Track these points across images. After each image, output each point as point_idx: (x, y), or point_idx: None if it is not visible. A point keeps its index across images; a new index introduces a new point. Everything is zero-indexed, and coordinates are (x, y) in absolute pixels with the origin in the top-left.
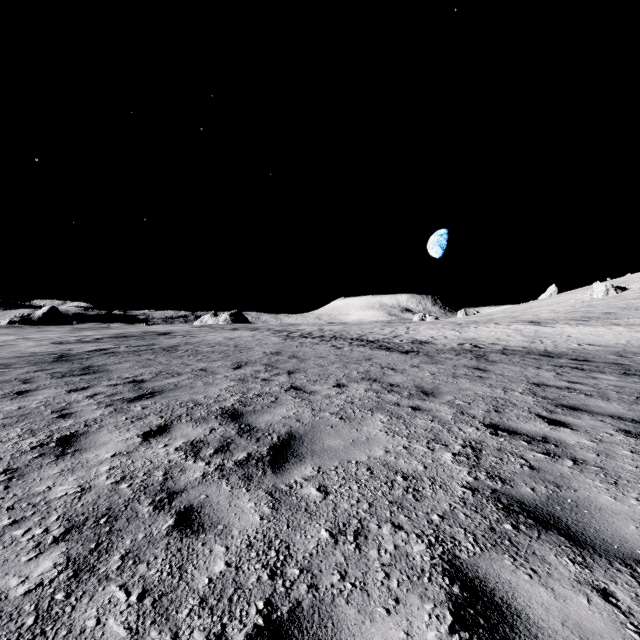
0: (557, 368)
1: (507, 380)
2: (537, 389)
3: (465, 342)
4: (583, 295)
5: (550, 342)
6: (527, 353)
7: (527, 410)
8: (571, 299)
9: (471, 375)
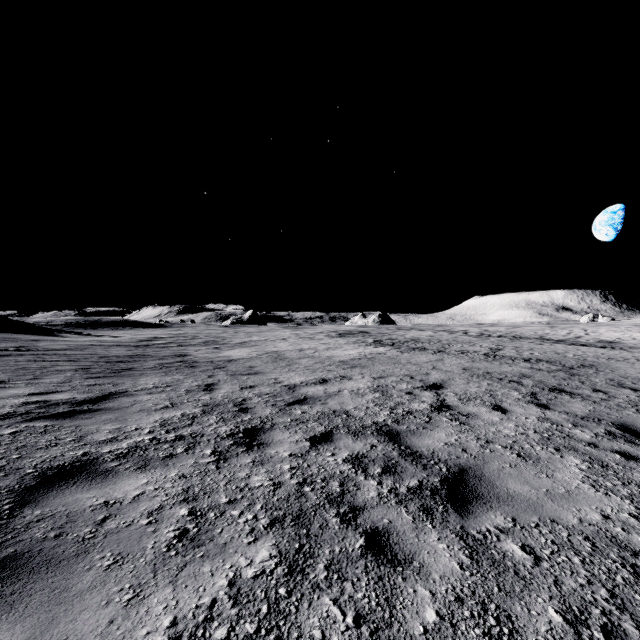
0: None
1: None
2: None
3: None
4: None
5: None
6: None
7: None
8: None
9: None
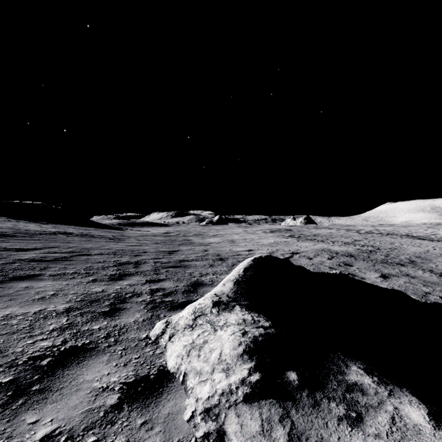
0: None
1: None
2: None
3: None
4: None
5: None
6: None
7: None
8: None
9: None
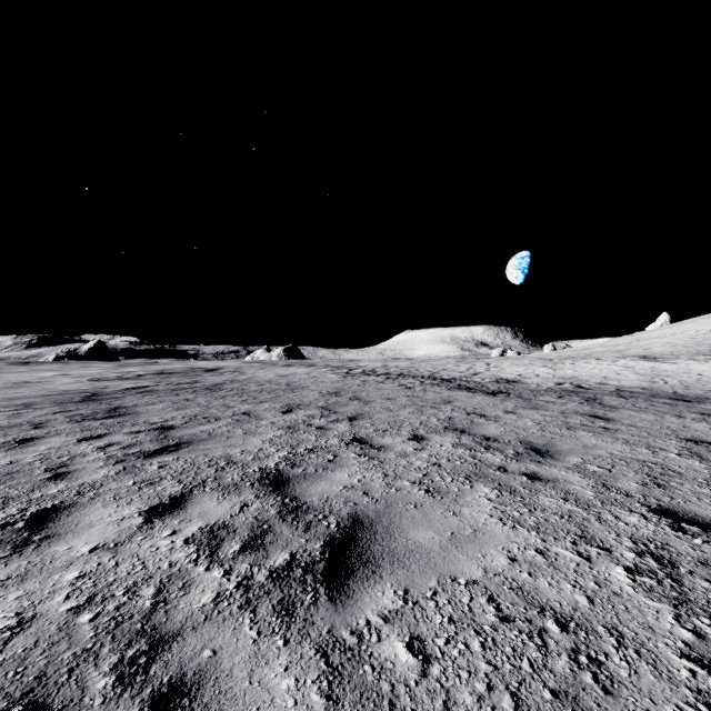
0: (707, 417)
1: (646, 434)
2: (699, 449)
3: (564, 381)
4: (705, 325)
5: (677, 382)
6: (652, 396)
7: (705, 484)
8: (689, 330)
9: (591, 426)
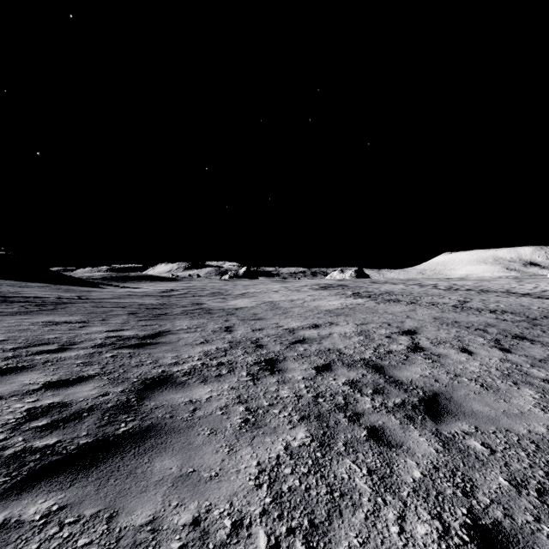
0: None
1: None
2: None
3: None
4: None
5: None
6: None
7: None
8: None
9: None
